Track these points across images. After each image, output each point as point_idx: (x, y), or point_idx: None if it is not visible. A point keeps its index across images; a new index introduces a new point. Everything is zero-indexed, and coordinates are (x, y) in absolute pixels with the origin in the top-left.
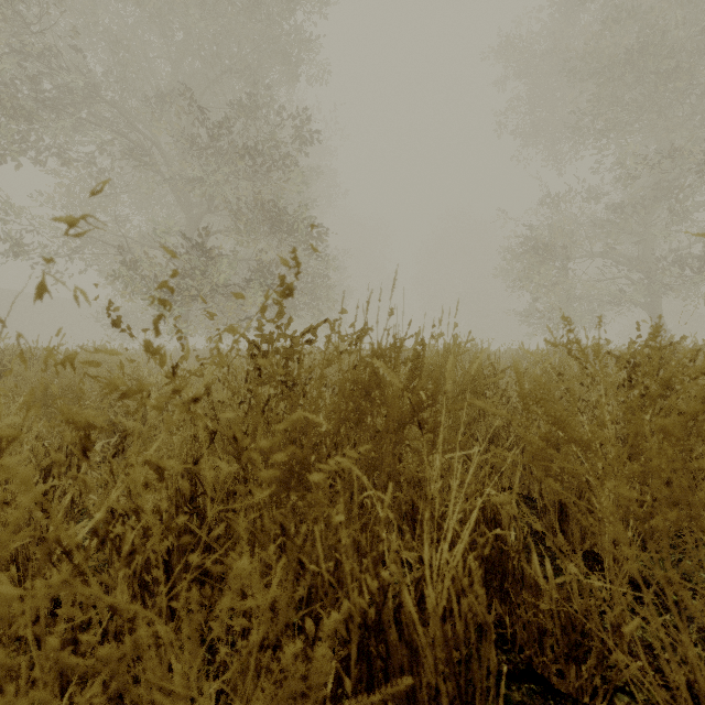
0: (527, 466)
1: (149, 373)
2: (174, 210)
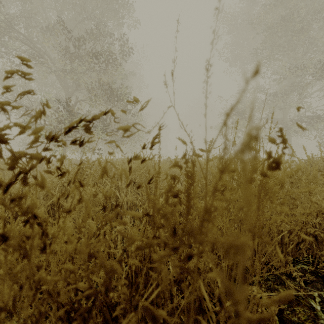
0: (284, 249)
1: (34, 173)
2: (60, 90)
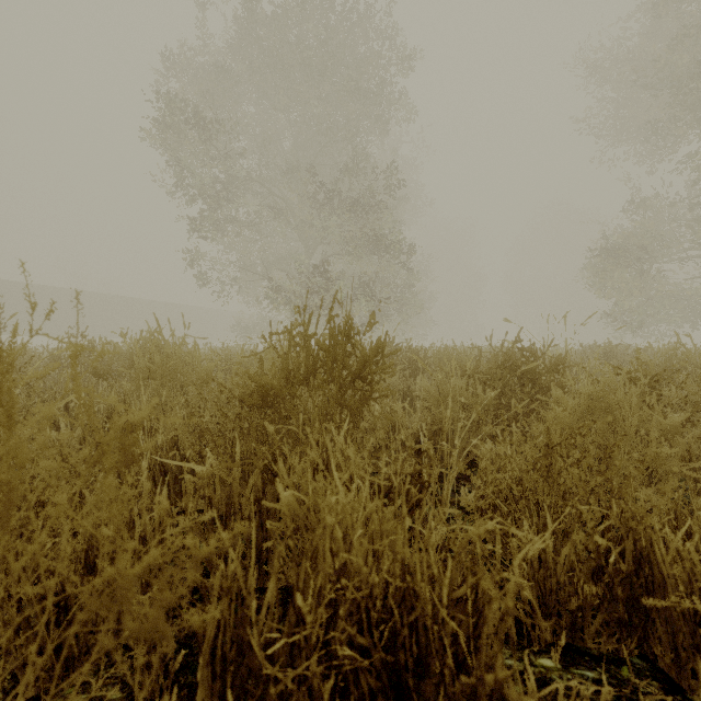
0: None
1: None
2: (292, 240)
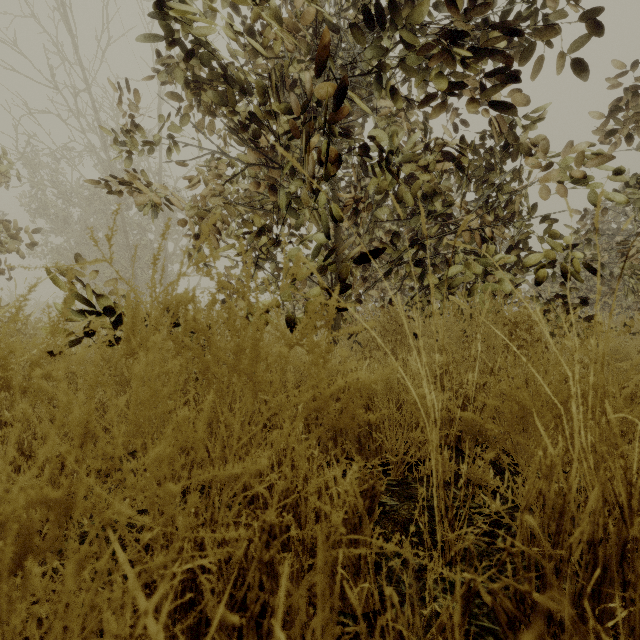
0: None
1: None
2: None
